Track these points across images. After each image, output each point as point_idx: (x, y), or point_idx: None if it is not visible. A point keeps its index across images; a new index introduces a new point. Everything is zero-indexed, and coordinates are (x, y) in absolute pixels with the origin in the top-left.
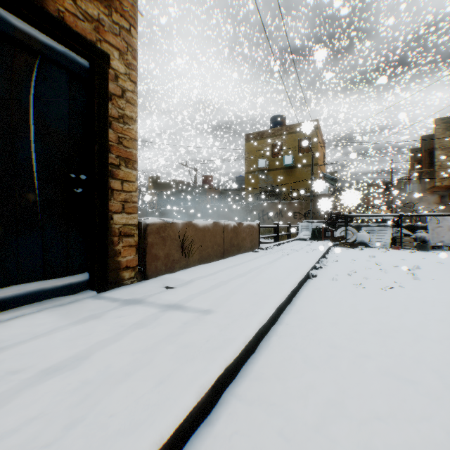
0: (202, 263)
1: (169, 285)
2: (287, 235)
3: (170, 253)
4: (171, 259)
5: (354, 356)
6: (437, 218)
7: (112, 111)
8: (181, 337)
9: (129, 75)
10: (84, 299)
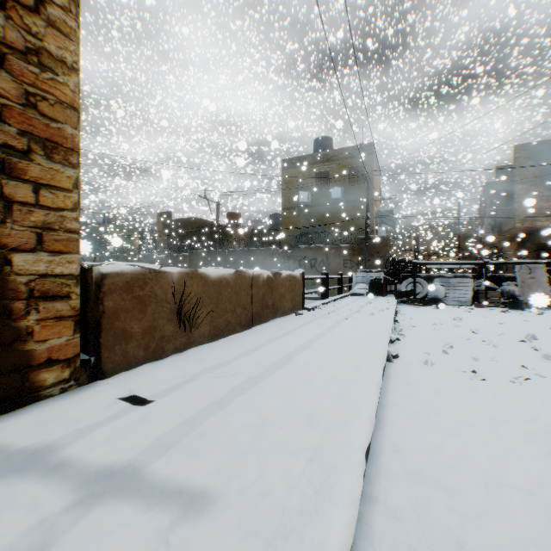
0: (215, 337)
1: (141, 395)
2: (339, 289)
3: (155, 325)
4: (157, 336)
5: None
6: (528, 266)
7: (8, 33)
8: None
9: None
10: None
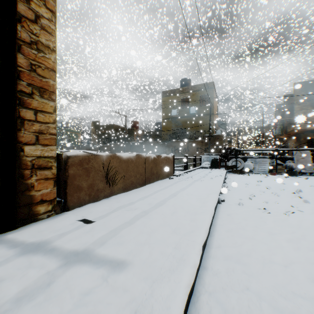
0: (125, 190)
1: (88, 218)
2: (193, 165)
3: (94, 183)
4: (95, 189)
5: None
6: (300, 152)
7: (22, 34)
8: None
9: (45, 2)
10: None
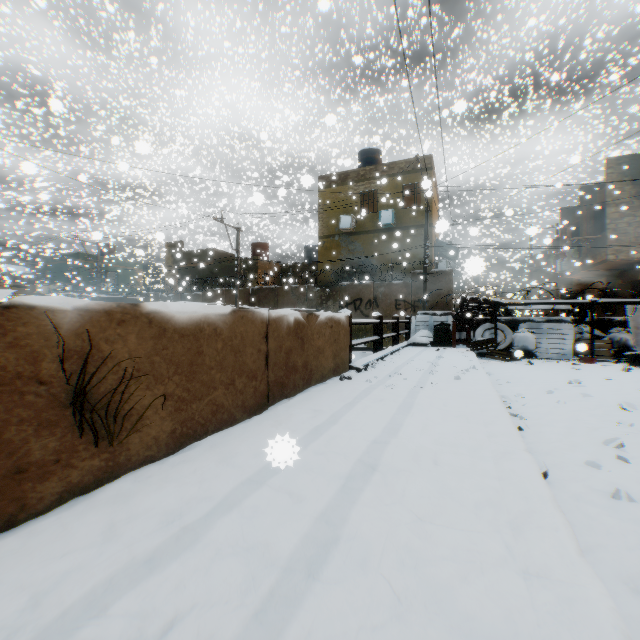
0: (187, 441)
1: None
2: (394, 338)
3: None
4: None
5: None
6: None
7: None
8: None
9: None
10: None
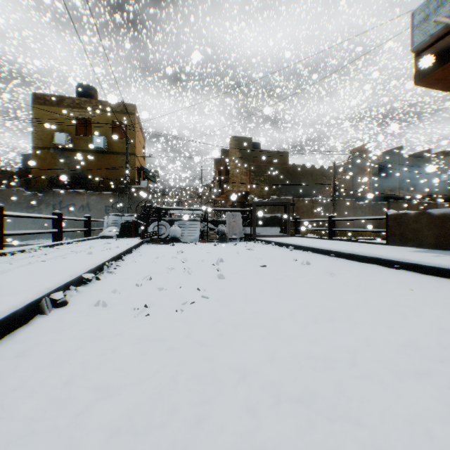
0: None
1: None
2: (86, 232)
3: None
4: None
5: None
6: (233, 214)
7: None
8: None
9: None
10: None
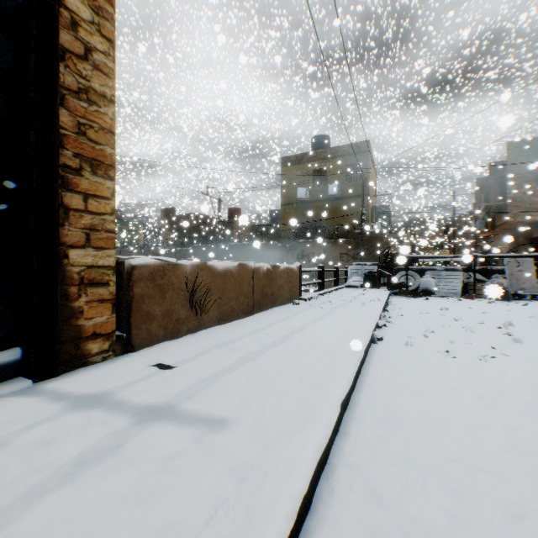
0: (222, 322)
1: (165, 363)
2: (334, 282)
3: (172, 309)
4: (173, 319)
5: (500, 520)
6: (516, 260)
7: (66, 79)
8: (153, 507)
9: (100, 27)
10: (3, 397)
